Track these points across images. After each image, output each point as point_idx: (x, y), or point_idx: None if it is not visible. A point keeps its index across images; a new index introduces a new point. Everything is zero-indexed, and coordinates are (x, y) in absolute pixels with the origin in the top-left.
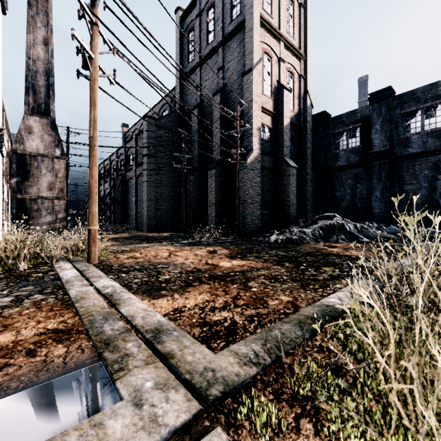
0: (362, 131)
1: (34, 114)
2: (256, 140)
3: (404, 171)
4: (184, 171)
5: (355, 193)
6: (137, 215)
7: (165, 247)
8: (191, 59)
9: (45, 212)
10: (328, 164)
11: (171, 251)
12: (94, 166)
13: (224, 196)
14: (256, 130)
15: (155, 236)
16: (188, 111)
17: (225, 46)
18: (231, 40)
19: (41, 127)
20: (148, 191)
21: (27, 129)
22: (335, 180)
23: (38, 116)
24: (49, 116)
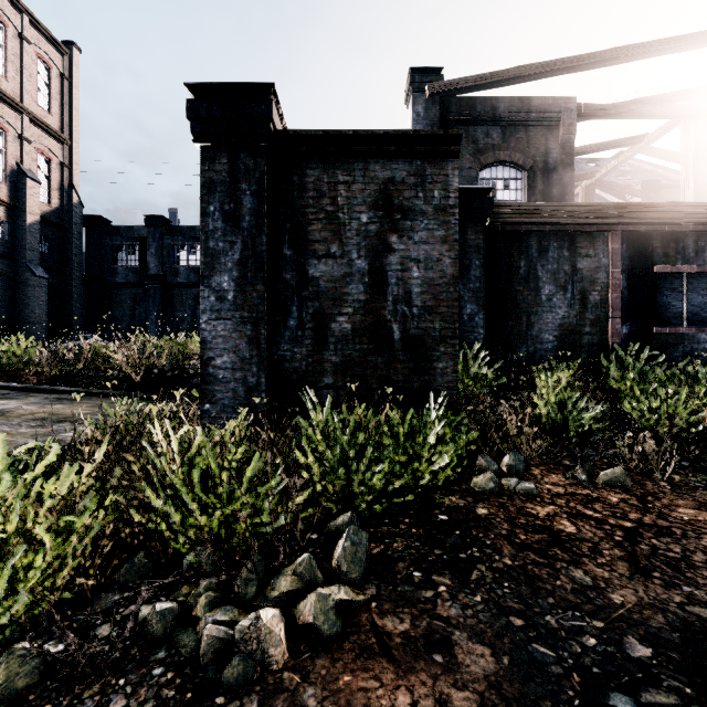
0: (140, 251)
1: None
2: None
3: (176, 299)
4: None
5: (135, 315)
6: None
7: None
8: None
9: None
10: (106, 278)
11: None
12: None
13: None
14: None
15: None
16: None
17: None
18: None
19: None
20: None
21: None
22: (115, 299)
23: None
24: None
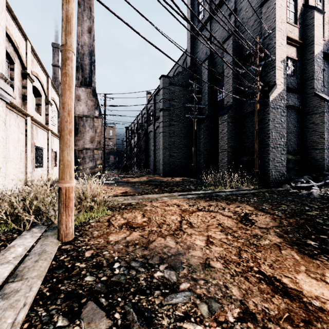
0: None
1: (82, 85)
2: (280, 73)
3: None
4: (195, 120)
5: None
6: (155, 161)
7: (175, 201)
8: (200, 19)
9: (88, 160)
10: None
11: (183, 210)
12: (66, 90)
13: (236, 141)
14: (280, 62)
15: (168, 180)
16: (198, 67)
17: None
18: None
19: (86, 95)
20: (163, 141)
21: (77, 98)
22: None
23: (84, 87)
24: (92, 87)
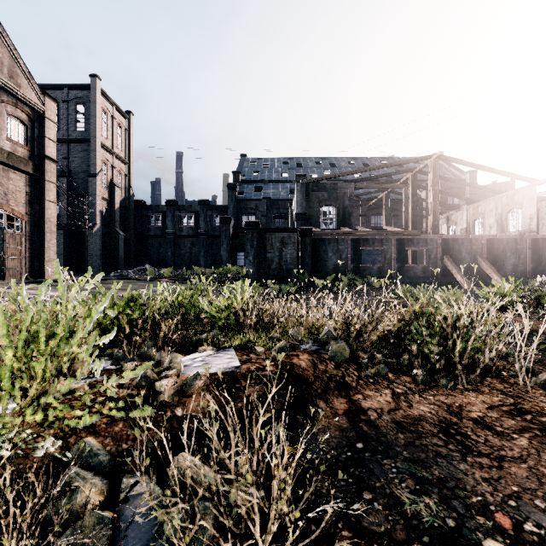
0: (163, 218)
1: None
2: (99, 218)
3: (181, 243)
4: None
5: (160, 252)
6: None
7: None
8: None
9: None
10: (144, 233)
11: None
12: None
13: (70, 249)
14: (99, 212)
15: None
16: None
17: (70, 144)
18: (77, 144)
19: None
20: None
21: None
22: (149, 243)
23: None
24: None
